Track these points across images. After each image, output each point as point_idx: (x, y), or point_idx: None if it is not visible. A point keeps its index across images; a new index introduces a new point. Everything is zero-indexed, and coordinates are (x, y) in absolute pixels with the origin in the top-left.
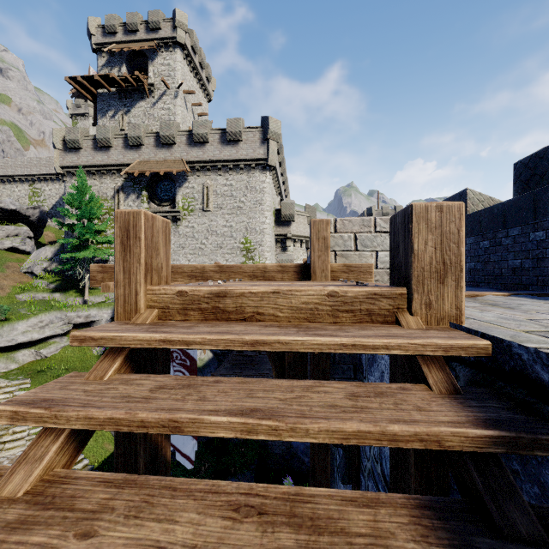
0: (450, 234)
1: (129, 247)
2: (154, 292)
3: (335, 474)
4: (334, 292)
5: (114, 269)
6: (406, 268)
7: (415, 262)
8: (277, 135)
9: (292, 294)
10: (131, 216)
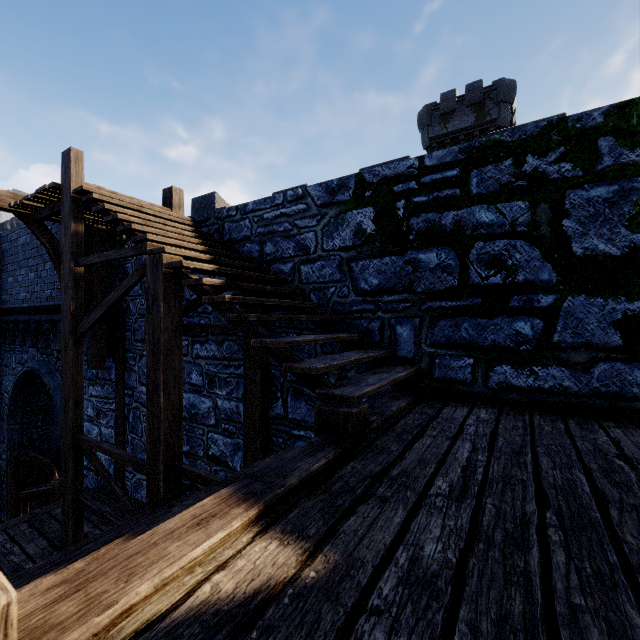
0: (182, 197)
1: (78, 163)
2: (87, 184)
3: None
4: (152, 204)
5: (70, 169)
6: (171, 204)
7: (174, 202)
8: None
9: (139, 201)
10: (79, 152)
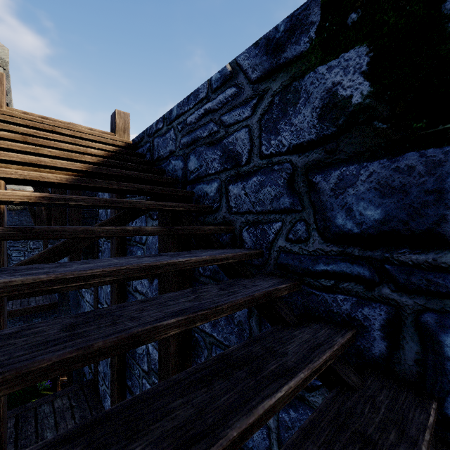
0: (127, 121)
1: None
2: (10, 109)
3: (81, 303)
4: (92, 129)
5: None
6: (115, 128)
7: (117, 126)
8: (4, 62)
9: (76, 126)
10: None
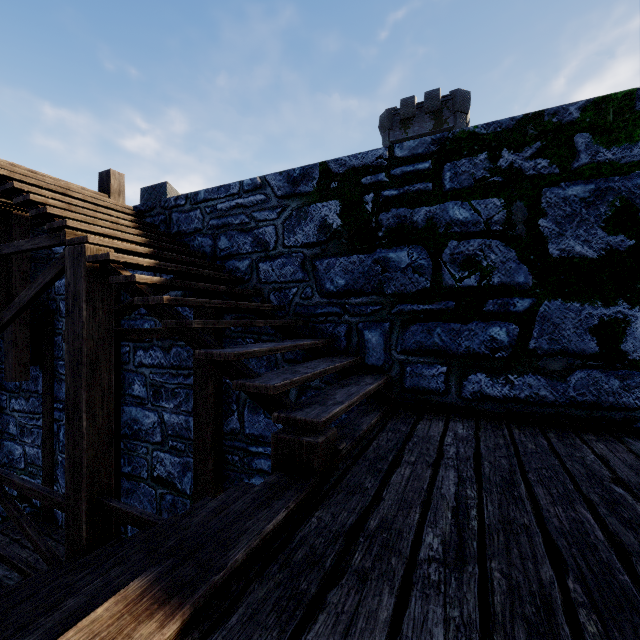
0: (122, 183)
1: None
2: None
3: None
4: (84, 188)
5: None
6: (108, 189)
7: (112, 187)
8: None
9: (67, 183)
10: None
